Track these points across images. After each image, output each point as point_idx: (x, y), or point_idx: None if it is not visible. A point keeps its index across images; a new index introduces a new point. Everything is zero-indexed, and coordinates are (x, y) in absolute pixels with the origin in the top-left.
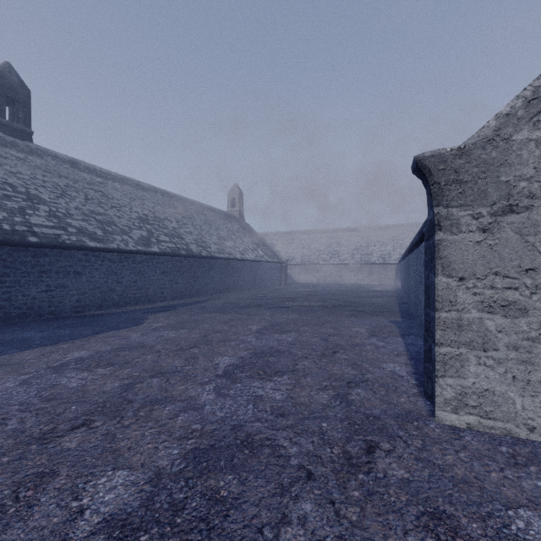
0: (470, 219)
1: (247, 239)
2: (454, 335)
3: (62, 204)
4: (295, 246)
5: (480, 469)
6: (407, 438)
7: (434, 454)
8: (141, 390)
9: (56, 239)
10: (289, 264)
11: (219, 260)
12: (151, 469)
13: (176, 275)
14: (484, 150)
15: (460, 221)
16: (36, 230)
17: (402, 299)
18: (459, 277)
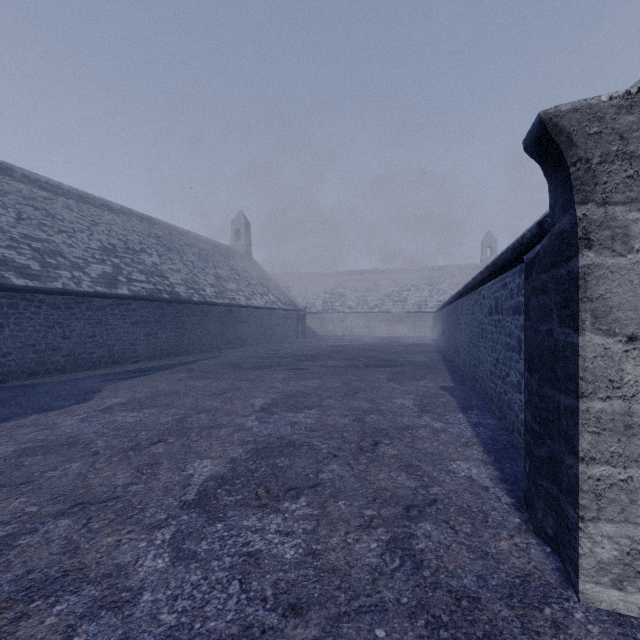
0: None
1: (255, 281)
2: (617, 443)
3: None
4: (315, 290)
5: None
6: None
7: None
8: (23, 553)
9: None
10: (308, 312)
11: (217, 307)
12: None
13: (155, 326)
14: None
15: (629, 231)
16: None
17: (446, 356)
18: (627, 335)
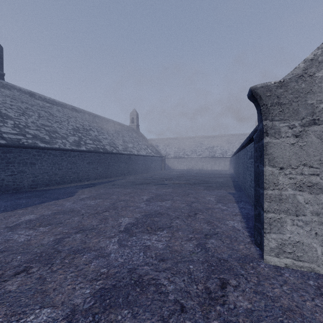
0: (287, 128)
1: (141, 142)
2: (276, 205)
3: (23, 120)
4: (170, 147)
5: (298, 299)
6: (247, 275)
7: (266, 288)
8: (68, 242)
9: (18, 142)
10: (166, 157)
11: (124, 155)
12: (68, 307)
13: (96, 164)
14: (297, 83)
15: (280, 130)
16: (5, 136)
17: (234, 179)
18: (280, 167)
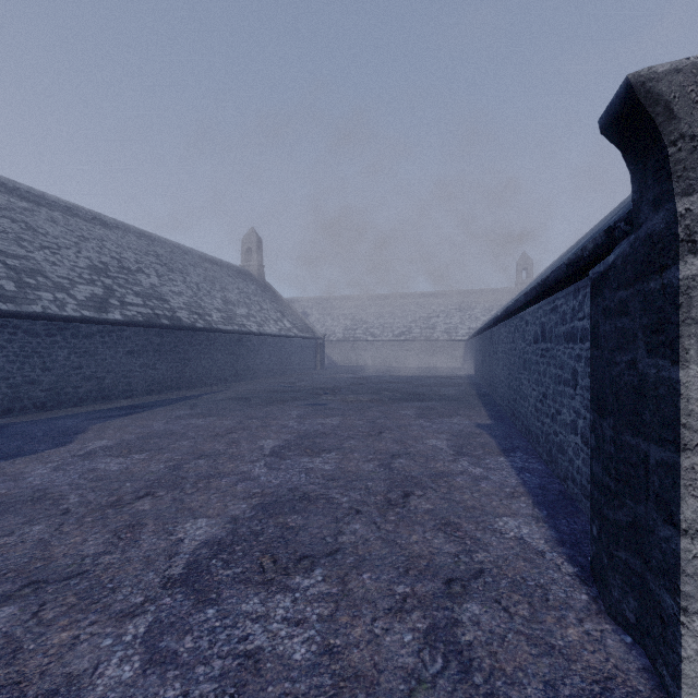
0: None
1: (268, 305)
2: None
3: None
4: (335, 316)
5: None
6: None
7: None
8: None
9: None
10: (327, 340)
11: (224, 334)
12: None
13: (153, 356)
14: None
15: None
16: None
17: (481, 388)
18: None
